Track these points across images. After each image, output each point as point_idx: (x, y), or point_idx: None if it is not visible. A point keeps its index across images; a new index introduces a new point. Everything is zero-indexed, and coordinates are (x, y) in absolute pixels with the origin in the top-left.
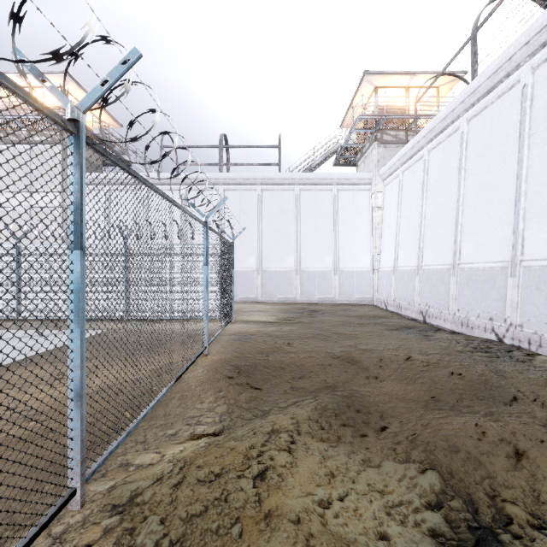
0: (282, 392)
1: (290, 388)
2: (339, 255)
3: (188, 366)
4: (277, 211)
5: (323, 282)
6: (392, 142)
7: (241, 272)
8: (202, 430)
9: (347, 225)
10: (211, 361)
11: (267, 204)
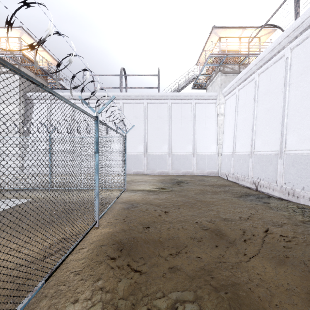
0: (161, 277)
1: (168, 269)
2: (196, 145)
3: (70, 251)
4: (156, 116)
5: (186, 161)
6: (230, 72)
7: (134, 155)
8: None
9: (201, 125)
10: (99, 235)
11: (150, 112)
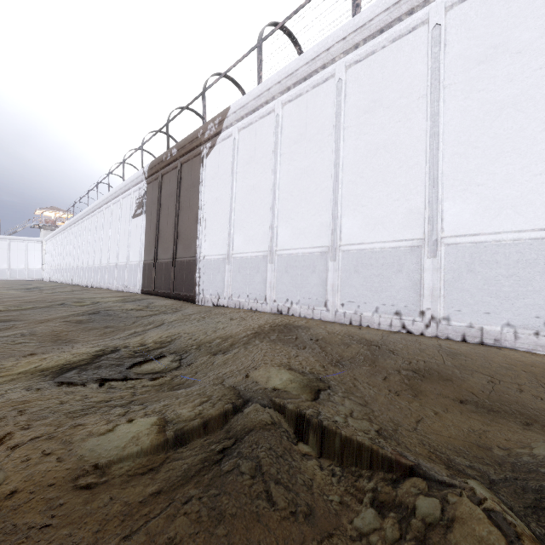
0: None
1: None
2: (28, 264)
3: None
4: None
5: (21, 273)
6: (50, 229)
7: None
8: None
9: (32, 254)
10: None
11: None
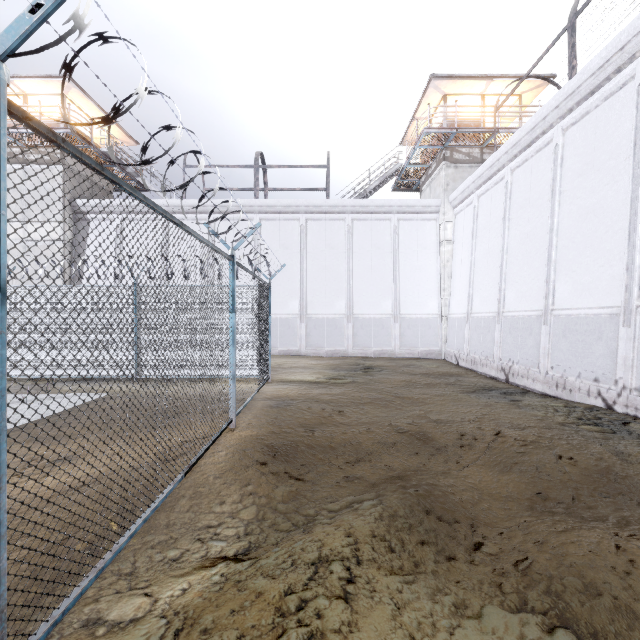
0: (332, 485)
1: (343, 478)
2: (400, 299)
3: (205, 449)
4: (324, 245)
5: (380, 331)
6: (465, 161)
7: (281, 319)
8: (219, 550)
9: (409, 262)
10: (238, 438)
11: (312, 237)
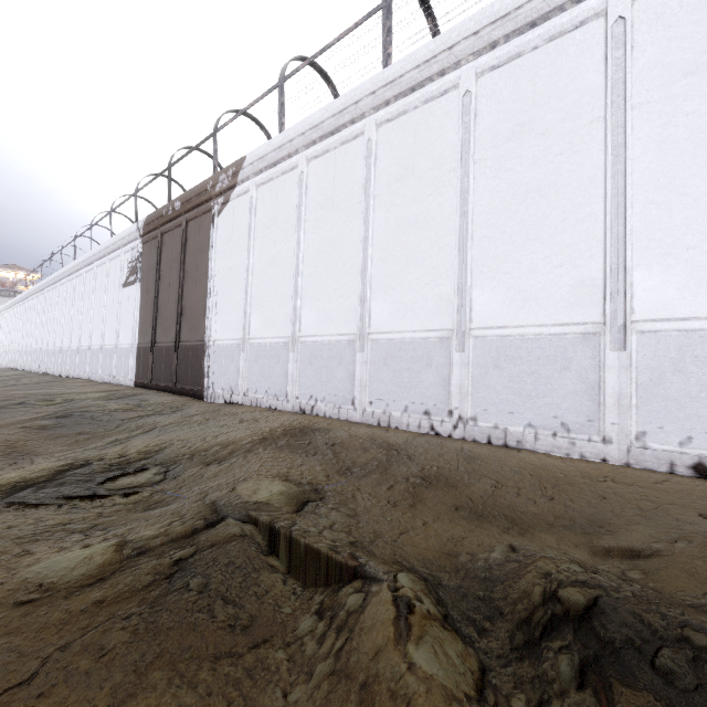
0: None
1: None
2: None
3: None
4: None
5: None
6: (7, 296)
7: None
8: None
9: None
10: None
11: None
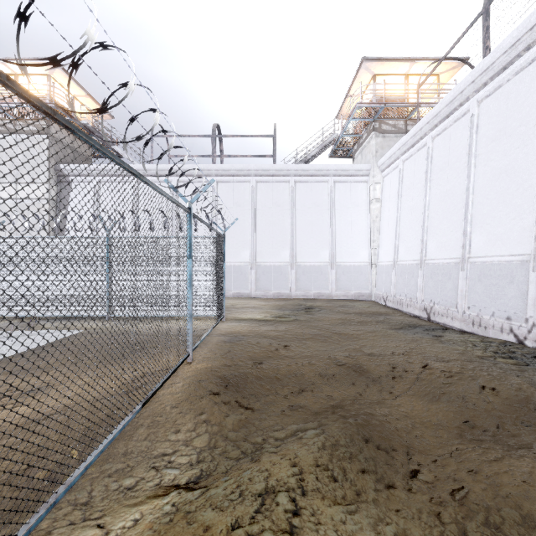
0: (278, 413)
1: (288, 407)
2: (336, 249)
3: (163, 381)
4: (271, 203)
5: (319, 277)
6: (391, 132)
7: (234, 266)
8: (173, 478)
9: (344, 218)
10: (195, 370)
11: (261, 196)
